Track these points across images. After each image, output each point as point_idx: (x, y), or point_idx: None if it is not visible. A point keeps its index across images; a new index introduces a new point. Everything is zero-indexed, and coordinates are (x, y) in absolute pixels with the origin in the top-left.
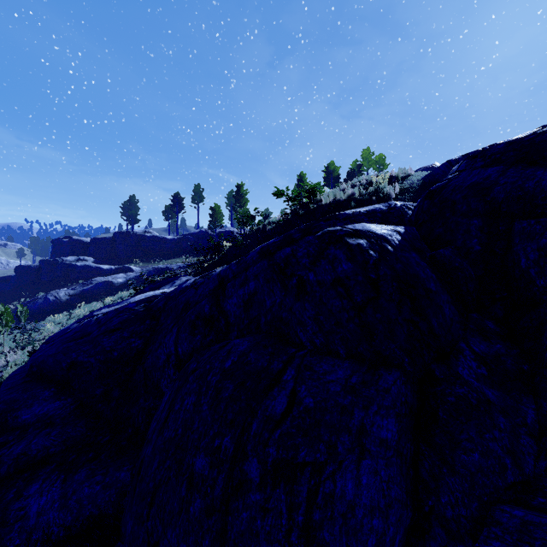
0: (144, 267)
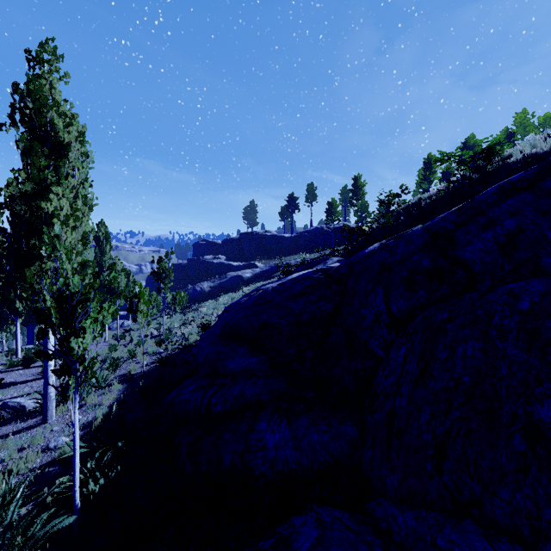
0: (266, 264)
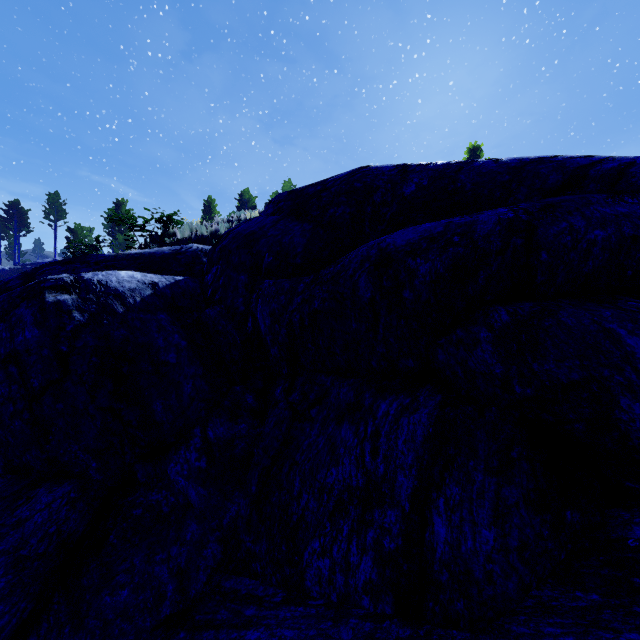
0: None
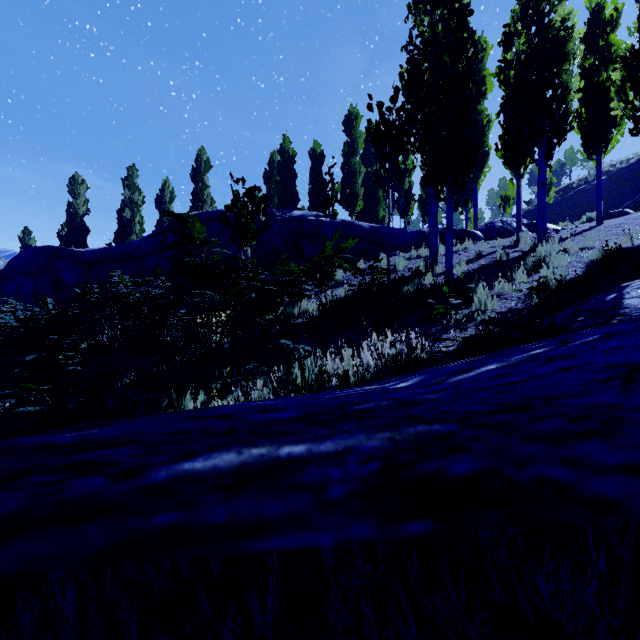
0: None
